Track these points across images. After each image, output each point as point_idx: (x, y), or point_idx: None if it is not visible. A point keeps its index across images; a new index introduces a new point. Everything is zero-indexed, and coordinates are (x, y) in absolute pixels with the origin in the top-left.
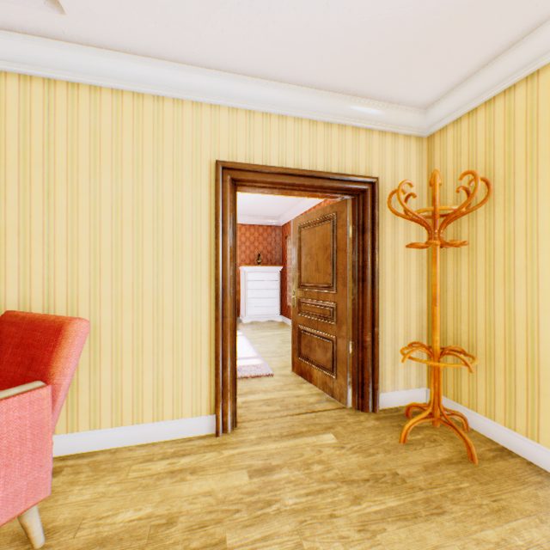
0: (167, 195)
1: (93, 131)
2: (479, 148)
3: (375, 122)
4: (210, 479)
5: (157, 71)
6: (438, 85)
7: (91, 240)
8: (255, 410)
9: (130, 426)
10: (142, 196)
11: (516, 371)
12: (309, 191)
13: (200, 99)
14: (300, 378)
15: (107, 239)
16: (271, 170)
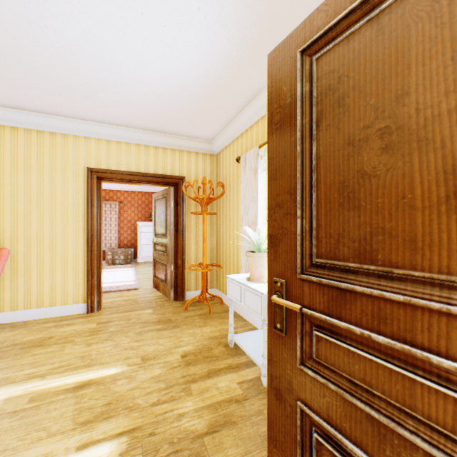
0: (58, 185)
1: (13, 151)
2: (228, 166)
3: (184, 147)
4: (76, 326)
5: (52, 120)
6: (210, 133)
7: (12, 209)
8: (117, 303)
9: (36, 309)
10: (43, 186)
11: (235, 272)
12: (146, 183)
13: (78, 134)
14: (155, 290)
15: (22, 209)
16: (120, 173)
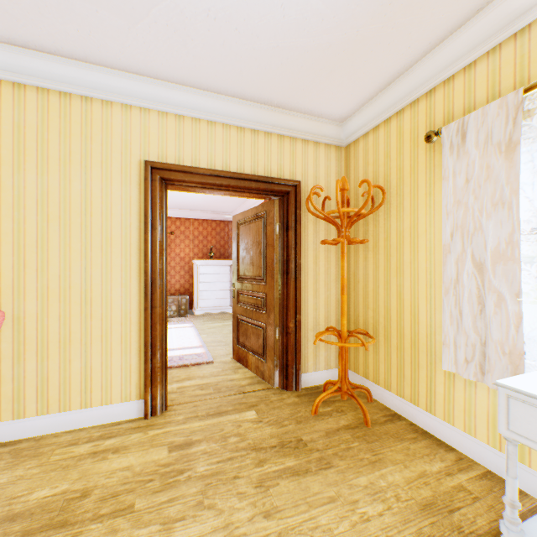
0: (95, 192)
1: (17, 127)
2: (381, 159)
3: (298, 131)
4: (130, 456)
5: (84, 73)
6: (348, 103)
7: (15, 233)
8: (188, 394)
9: (56, 414)
10: (69, 192)
11: (405, 348)
12: (238, 191)
13: (129, 102)
14: (238, 364)
15: (32, 233)
16: (199, 171)
